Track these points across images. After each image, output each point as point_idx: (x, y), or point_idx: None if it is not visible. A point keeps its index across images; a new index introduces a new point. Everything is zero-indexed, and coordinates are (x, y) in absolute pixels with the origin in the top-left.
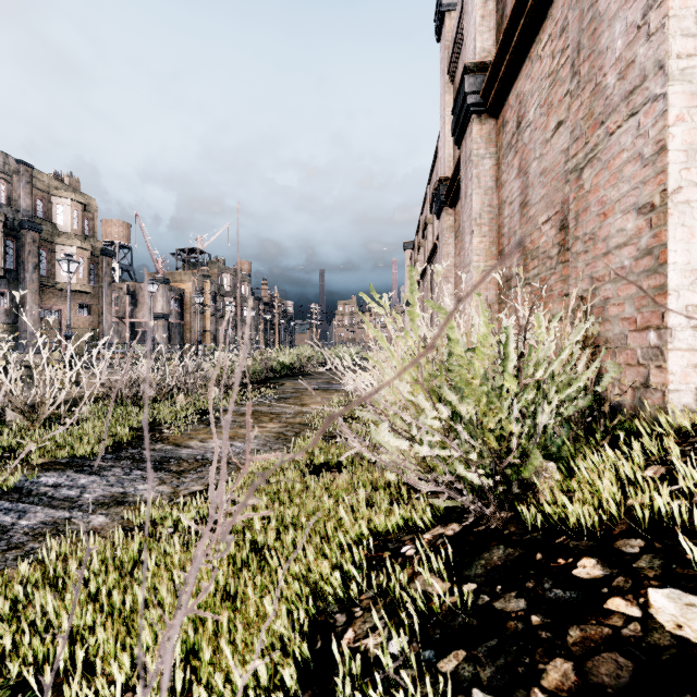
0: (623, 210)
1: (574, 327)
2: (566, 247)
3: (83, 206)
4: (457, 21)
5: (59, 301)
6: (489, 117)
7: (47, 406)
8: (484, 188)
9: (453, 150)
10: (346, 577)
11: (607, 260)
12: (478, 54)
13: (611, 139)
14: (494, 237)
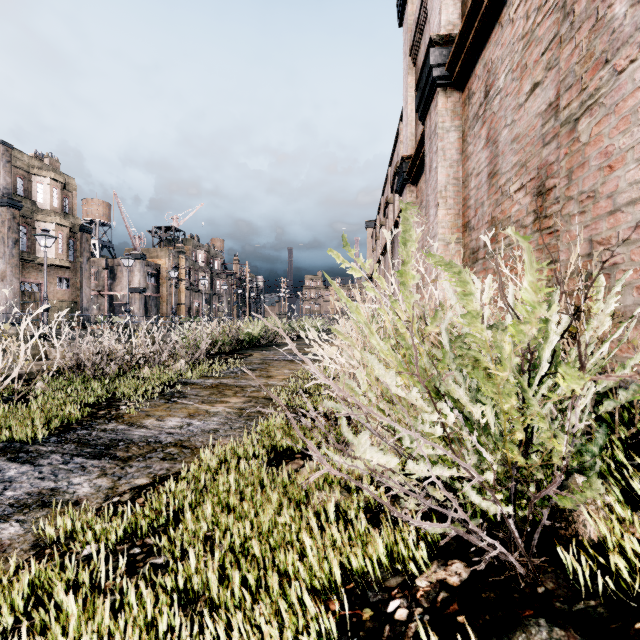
0: (639, 159)
1: (573, 297)
2: (544, 214)
3: (62, 185)
4: (420, 2)
5: (39, 275)
6: (454, 90)
7: None
8: (449, 161)
9: (415, 129)
10: None
11: (614, 220)
12: (443, 28)
13: (620, 78)
14: (460, 210)
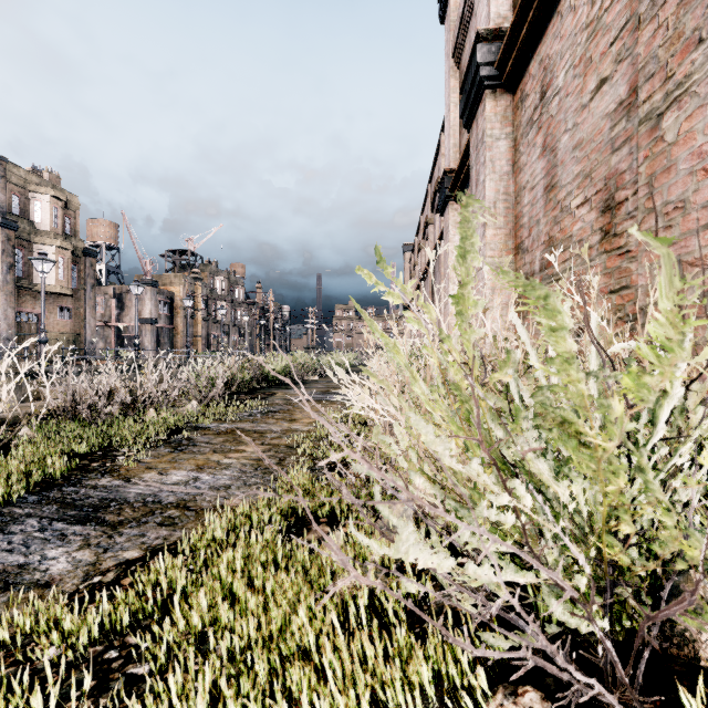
0: None
1: None
2: (613, 233)
3: (63, 203)
4: None
5: (37, 303)
6: (505, 92)
7: None
8: (499, 174)
9: (459, 140)
10: None
11: None
12: (492, 21)
13: None
14: (511, 230)
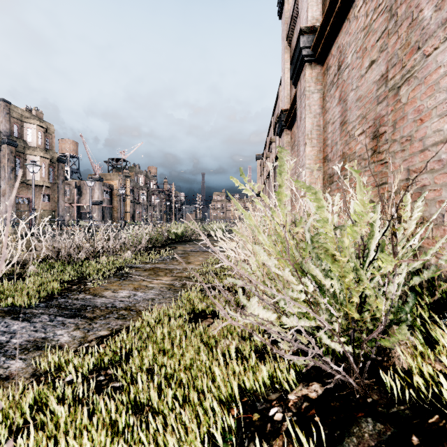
0: (440, 115)
1: None
2: (378, 151)
3: (45, 129)
4: (294, 3)
5: (28, 192)
6: (317, 64)
7: (4, 265)
8: (313, 114)
9: (290, 91)
10: (218, 444)
11: (423, 156)
12: (309, 21)
13: (428, 60)
14: (321, 147)
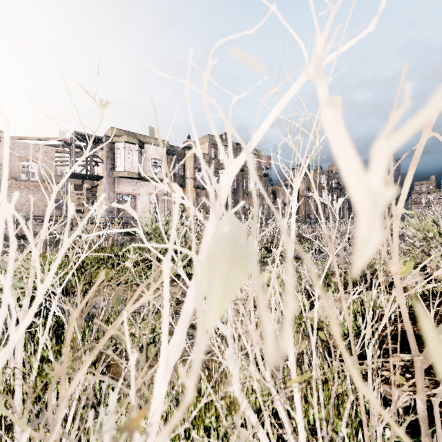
0: None
1: None
2: None
3: (257, 156)
4: None
5: (249, 200)
6: None
7: None
8: None
9: None
10: None
11: None
12: None
13: None
14: None
